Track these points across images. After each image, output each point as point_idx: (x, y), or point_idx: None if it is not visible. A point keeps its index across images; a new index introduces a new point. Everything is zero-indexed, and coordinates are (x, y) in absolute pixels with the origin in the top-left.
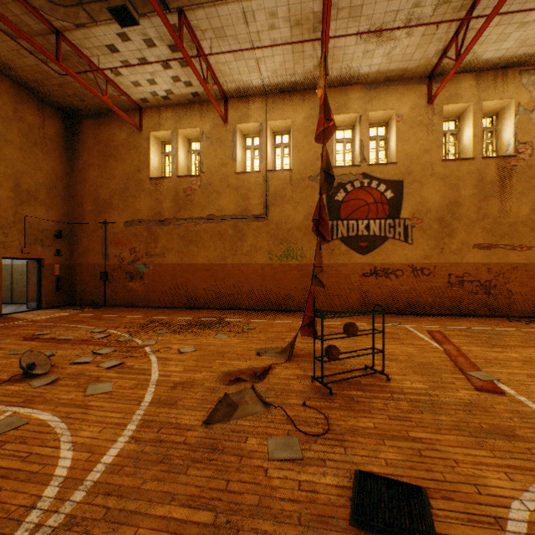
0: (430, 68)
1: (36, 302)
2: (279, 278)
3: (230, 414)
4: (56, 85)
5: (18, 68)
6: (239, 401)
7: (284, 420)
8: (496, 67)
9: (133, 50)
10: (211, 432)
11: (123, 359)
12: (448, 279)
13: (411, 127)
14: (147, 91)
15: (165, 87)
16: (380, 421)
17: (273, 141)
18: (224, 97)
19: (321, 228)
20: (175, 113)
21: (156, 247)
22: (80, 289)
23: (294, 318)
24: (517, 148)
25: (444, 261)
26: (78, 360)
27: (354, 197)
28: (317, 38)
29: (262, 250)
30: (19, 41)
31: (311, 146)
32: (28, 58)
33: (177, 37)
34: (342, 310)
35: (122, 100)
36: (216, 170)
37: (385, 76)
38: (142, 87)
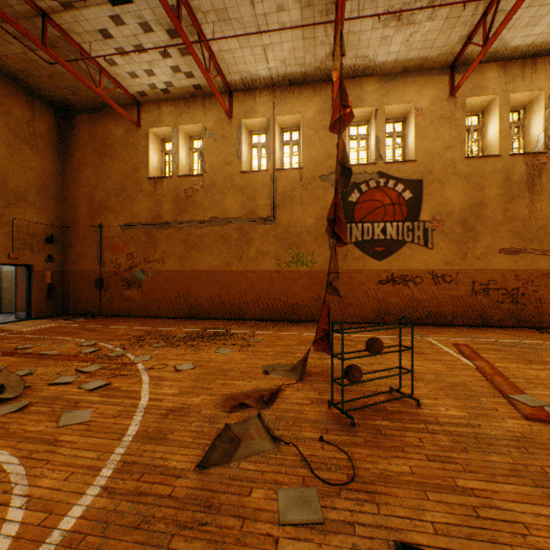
0: (453, 57)
1: (25, 311)
2: (288, 286)
3: (230, 453)
4: (46, 76)
5: (4, 57)
6: (242, 435)
7: (298, 461)
8: (525, 55)
9: (128, 36)
10: (205, 480)
11: (110, 378)
12: (472, 287)
13: (431, 122)
14: (145, 83)
15: (165, 78)
16: (417, 463)
17: (282, 138)
18: (228, 90)
19: (337, 229)
20: (176, 107)
21: (155, 252)
22: (74, 298)
23: (305, 329)
24: (548, 144)
25: (467, 267)
26: (58, 380)
27: (370, 198)
28: (330, 21)
29: (269, 255)
30: (2, 25)
31: (322, 143)
32: (14, 44)
33: (175, 17)
34: (356, 320)
35: (118, 94)
36: (220, 169)
37: (403, 66)
38: (139, 78)
